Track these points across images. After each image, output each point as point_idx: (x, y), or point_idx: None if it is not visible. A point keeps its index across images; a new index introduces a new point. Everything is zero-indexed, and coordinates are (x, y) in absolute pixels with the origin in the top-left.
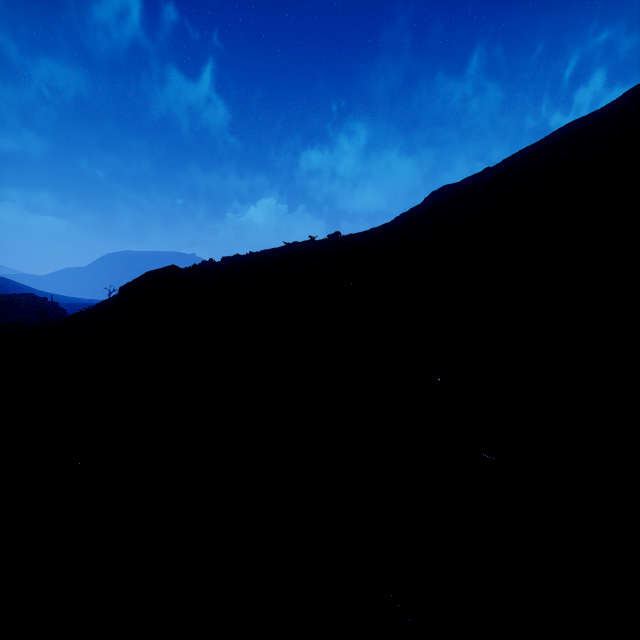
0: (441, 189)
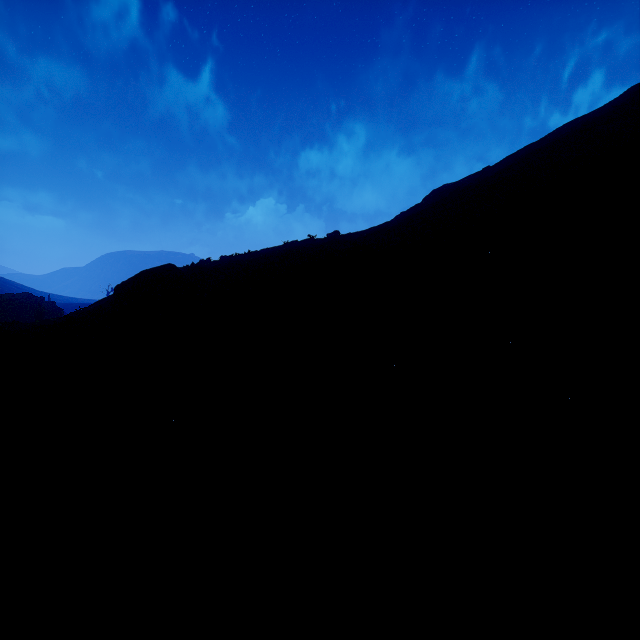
0: (441, 188)
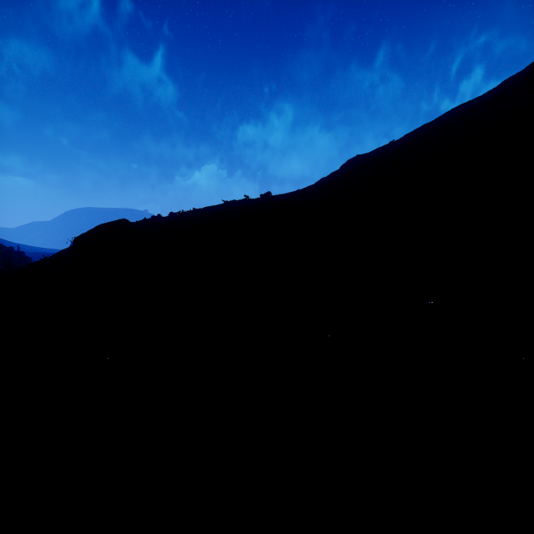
0: (355, 158)
